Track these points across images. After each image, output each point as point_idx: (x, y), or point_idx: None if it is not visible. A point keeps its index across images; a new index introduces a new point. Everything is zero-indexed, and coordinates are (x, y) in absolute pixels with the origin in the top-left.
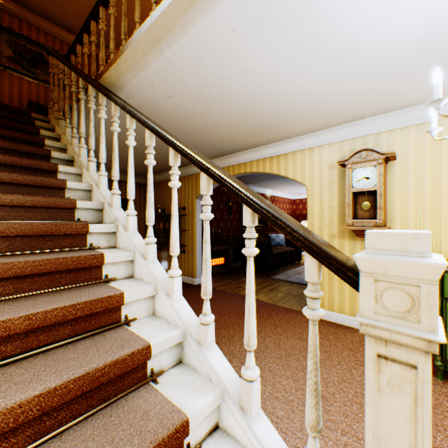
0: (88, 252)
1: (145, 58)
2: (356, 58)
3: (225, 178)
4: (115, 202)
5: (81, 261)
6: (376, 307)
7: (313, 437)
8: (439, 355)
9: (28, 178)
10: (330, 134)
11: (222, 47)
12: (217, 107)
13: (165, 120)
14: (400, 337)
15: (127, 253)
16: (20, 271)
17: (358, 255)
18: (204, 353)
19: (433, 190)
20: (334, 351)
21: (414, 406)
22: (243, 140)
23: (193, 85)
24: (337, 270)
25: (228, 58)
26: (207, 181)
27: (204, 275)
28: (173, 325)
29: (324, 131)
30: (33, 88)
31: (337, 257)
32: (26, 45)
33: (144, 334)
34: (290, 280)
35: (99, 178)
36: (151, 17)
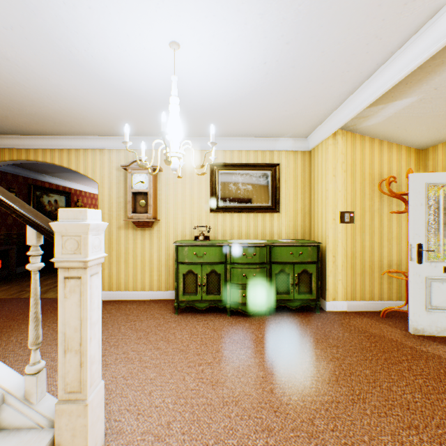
0: None
1: None
2: (117, 92)
3: None
4: None
5: None
6: (63, 251)
7: (35, 350)
8: (176, 298)
9: None
10: (118, 141)
11: None
12: None
13: None
14: (74, 263)
15: None
16: None
17: (53, 222)
18: None
19: (183, 195)
20: (113, 319)
21: (81, 297)
22: (21, 123)
23: None
24: (48, 234)
25: None
26: None
27: None
28: None
29: (113, 137)
30: None
31: (47, 226)
32: None
33: None
34: None
35: None
36: None
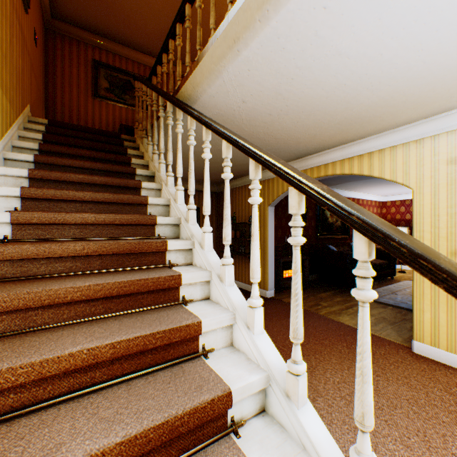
0: (167, 272)
1: (220, 64)
2: None
3: (325, 194)
4: (191, 217)
5: (160, 282)
6: None
7: None
8: None
9: (117, 197)
10: (450, 118)
11: (309, 32)
12: (296, 105)
13: (238, 127)
14: None
15: (203, 273)
16: (108, 292)
17: None
18: (294, 411)
19: None
20: None
21: None
22: (324, 138)
23: (271, 84)
24: None
25: (315, 44)
26: (297, 198)
27: (294, 313)
28: (255, 365)
29: (440, 115)
30: (123, 112)
31: None
32: (118, 76)
33: (223, 374)
34: (382, 301)
35: (176, 192)
36: (227, 18)
